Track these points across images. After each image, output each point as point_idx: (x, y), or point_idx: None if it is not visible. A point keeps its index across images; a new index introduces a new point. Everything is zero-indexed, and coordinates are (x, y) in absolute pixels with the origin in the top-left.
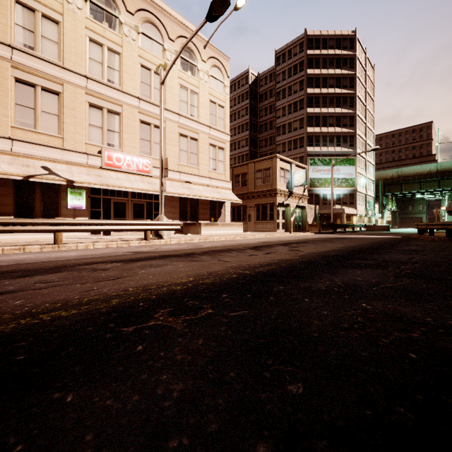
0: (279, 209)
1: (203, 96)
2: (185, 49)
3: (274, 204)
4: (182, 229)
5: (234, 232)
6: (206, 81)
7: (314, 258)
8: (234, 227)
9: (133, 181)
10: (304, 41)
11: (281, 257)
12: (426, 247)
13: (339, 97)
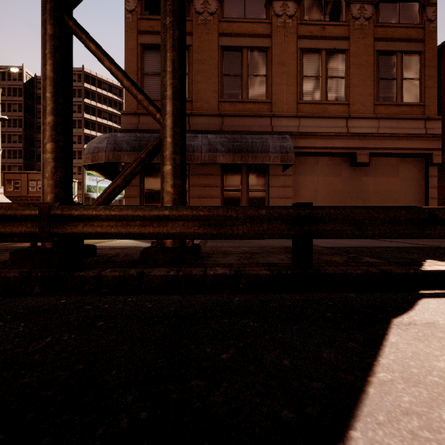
0: None
1: None
2: None
3: None
4: None
5: None
6: None
7: None
8: None
9: None
10: (82, 74)
11: None
12: None
13: (111, 128)
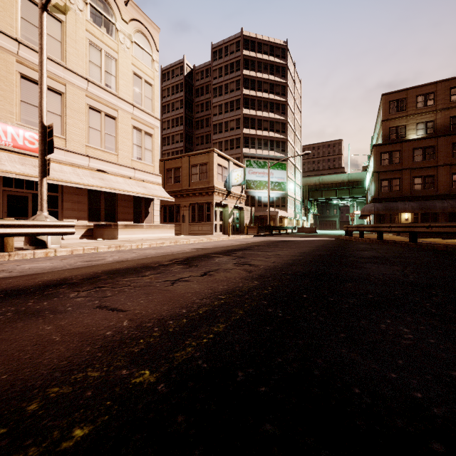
0: (216, 209)
1: (124, 65)
2: None
3: (211, 204)
4: (93, 233)
5: (164, 236)
6: (128, 47)
7: (283, 282)
8: (164, 229)
9: (5, 161)
10: (240, 40)
11: (229, 283)
12: (381, 252)
13: (272, 102)
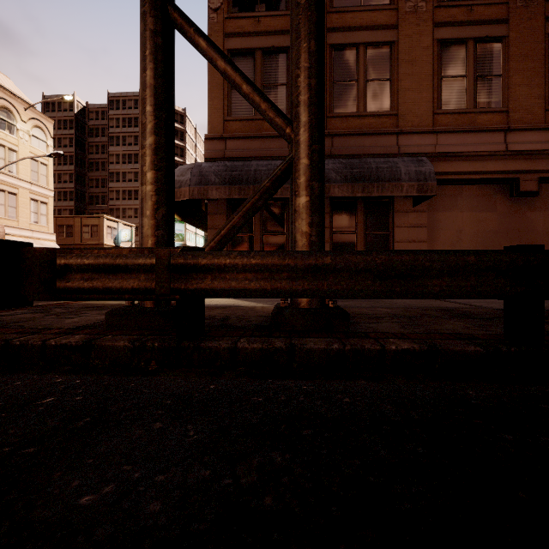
0: None
1: (24, 154)
2: (2, 109)
3: None
4: None
5: None
6: (27, 140)
7: None
8: None
9: None
10: (138, 99)
11: None
12: None
13: None
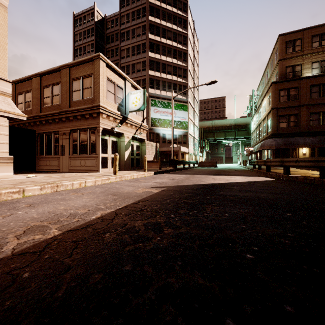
0: (107, 138)
1: None
2: None
3: (97, 129)
4: None
5: None
6: None
7: None
8: None
9: None
10: None
11: None
12: None
13: (175, 49)
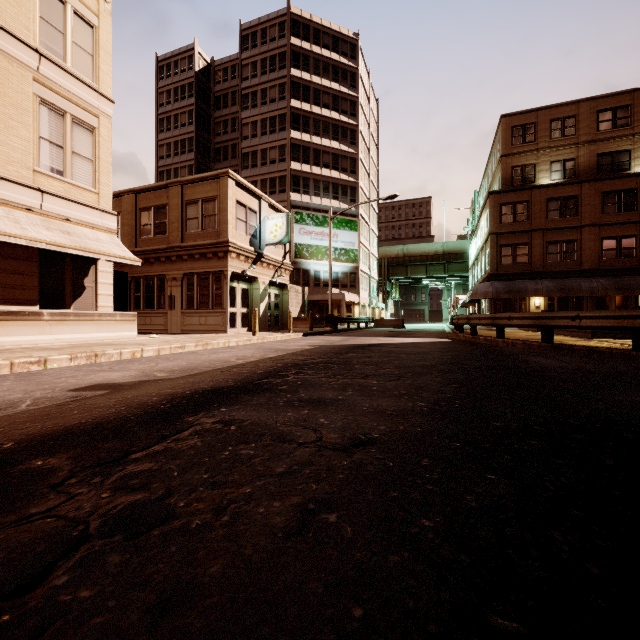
0: (235, 286)
1: None
2: None
3: (223, 274)
4: None
5: (108, 337)
6: None
7: None
8: (108, 322)
9: None
10: (286, 20)
11: None
12: None
13: (337, 125)
